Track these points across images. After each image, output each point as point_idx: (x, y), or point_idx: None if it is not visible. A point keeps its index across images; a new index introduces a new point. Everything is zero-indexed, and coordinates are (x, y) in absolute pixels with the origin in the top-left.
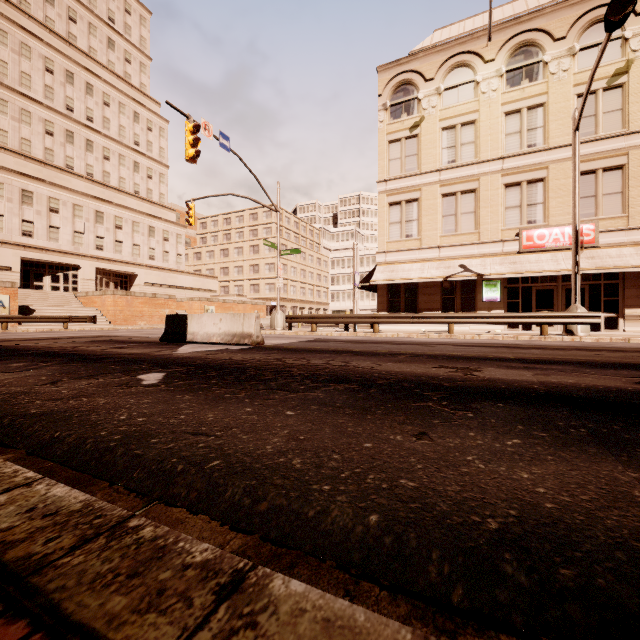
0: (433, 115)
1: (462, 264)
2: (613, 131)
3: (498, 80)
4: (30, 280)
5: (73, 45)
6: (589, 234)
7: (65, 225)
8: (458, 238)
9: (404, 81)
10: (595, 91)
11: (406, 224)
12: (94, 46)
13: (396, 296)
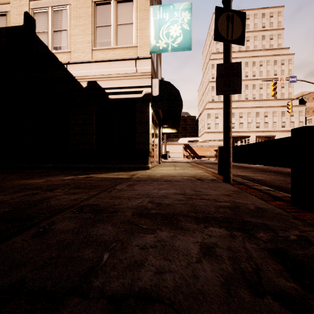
0: None
1: None
2: None
3: None
4: (234, 143)
5: (248, 51)
6: None
7: (244, 121)
8: None
9: None
10: None
11: None
12: (256, 44)
13: None
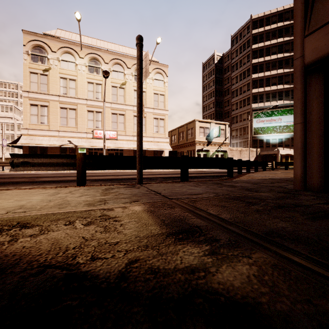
0: (56, 69)
1: (69, 140)
2: (122, 102)
3: (85, 67)
4: None
5: None
6: (115, 135)
7: None
8: (68, 128)
9: (40, 45)
10: (117, 87)
11: (41, 117)
12: None
13: (35, 152)
